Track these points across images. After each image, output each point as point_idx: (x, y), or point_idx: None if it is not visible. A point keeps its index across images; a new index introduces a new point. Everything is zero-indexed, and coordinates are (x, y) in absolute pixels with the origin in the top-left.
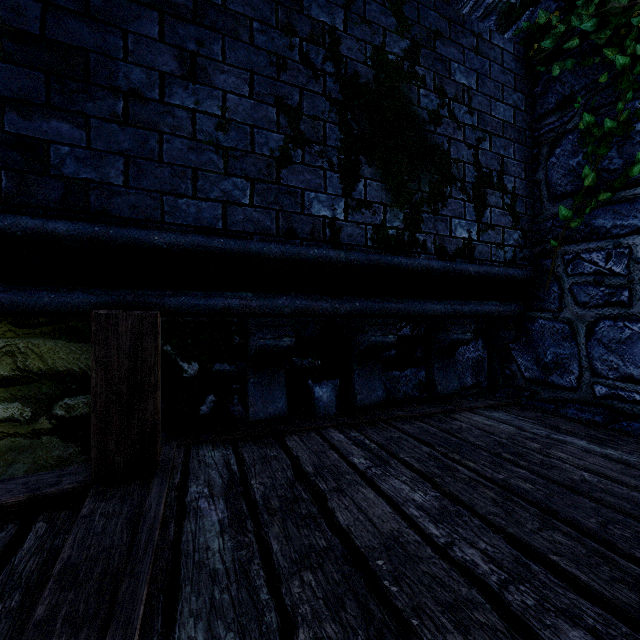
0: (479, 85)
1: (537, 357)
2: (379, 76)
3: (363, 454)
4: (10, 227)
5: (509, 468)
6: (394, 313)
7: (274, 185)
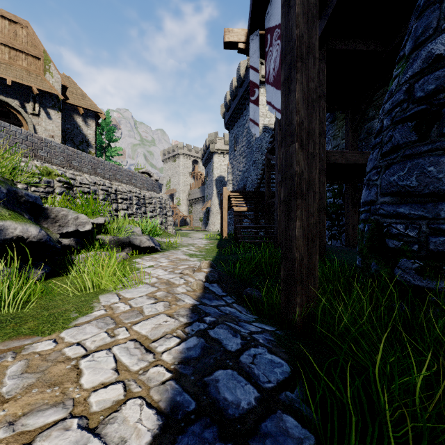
0: None
1: None
2: None
3: None
4: None
5: None
6: None
7: None
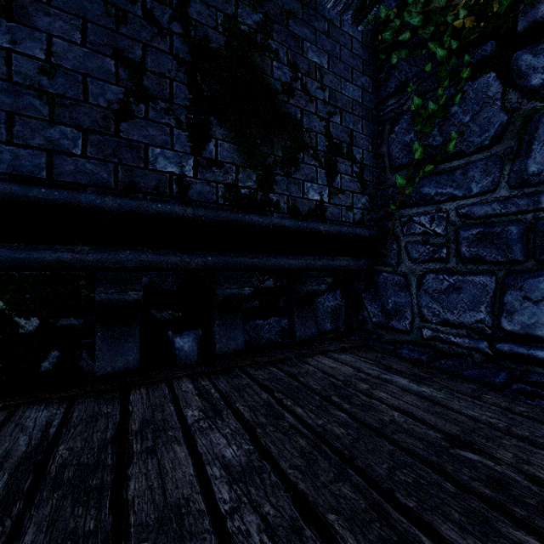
0: (330, 65)
1: (382, 305)
2: (231, 43)
3: (201, 405)
4: None
5: (332, 412)
6: (249, 267)
7: (112, 137)
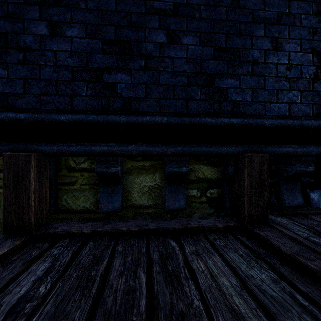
0: None
1: None
2: None
3: None
4: (220, 122)
5: None
6: None
7: (311, 92)
